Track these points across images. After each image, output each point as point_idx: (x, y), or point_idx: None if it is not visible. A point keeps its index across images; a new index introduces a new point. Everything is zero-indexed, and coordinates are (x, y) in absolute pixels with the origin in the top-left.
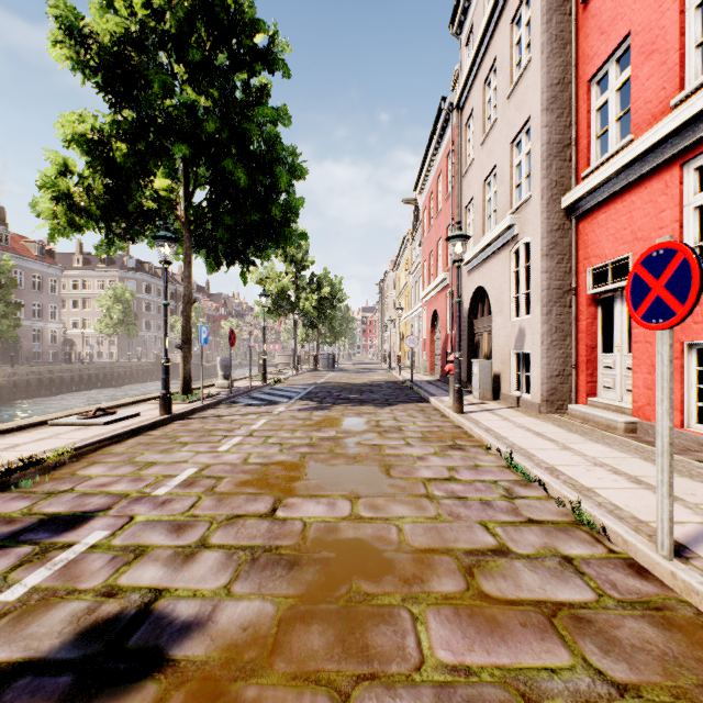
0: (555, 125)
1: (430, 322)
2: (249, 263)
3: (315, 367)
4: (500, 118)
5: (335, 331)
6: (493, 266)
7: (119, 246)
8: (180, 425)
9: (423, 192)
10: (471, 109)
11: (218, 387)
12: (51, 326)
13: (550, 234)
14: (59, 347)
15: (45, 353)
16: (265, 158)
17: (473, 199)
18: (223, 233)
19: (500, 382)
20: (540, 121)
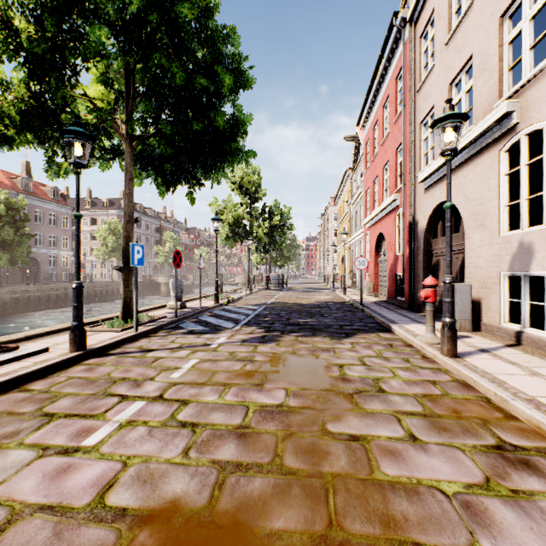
0: None
1: (374, 245)
2: (195, 181)
3: (267, 286)
4: None
5: (284, 255)
6: (467, 174)
7: (69, 169)
8: (85, 368)
9: (366, 125)
10: (430, 13)
11: (170, 308)
12: (63, 253)
13: None
14: (70, 270)
15: (59, 274)
16: (207, 61)
17: (433, 109)
18: (165, 147)
19: (480, 310)
20: None
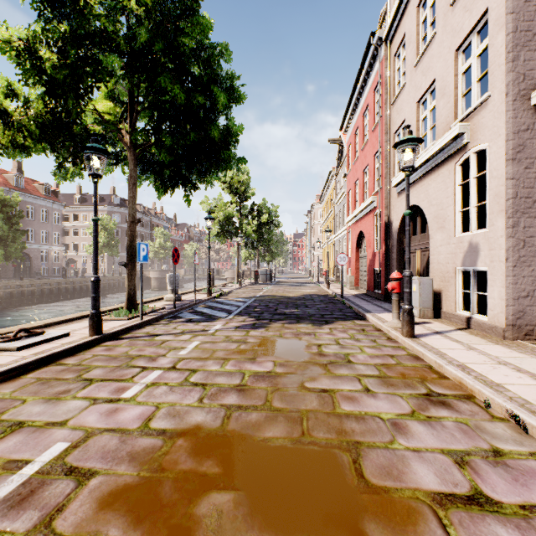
0: (523, 11)
1: (355, 242)
2: (192, 185)
3: (256, 281)
4: (440, 29)
5: (272, 251)
6: (431, 182)
7: (75, 172)
8: (105, 349)
9: (348, 130)
10: (402, 37)
11: (166, 300)
12: (55, 249)
13: (517, 135)
14: (61, 265)
15: (50, 269)
16: (204, 80)
17: (405, 122)
18: (165, 156)
19: (440, 300)
20: (505, 7)
